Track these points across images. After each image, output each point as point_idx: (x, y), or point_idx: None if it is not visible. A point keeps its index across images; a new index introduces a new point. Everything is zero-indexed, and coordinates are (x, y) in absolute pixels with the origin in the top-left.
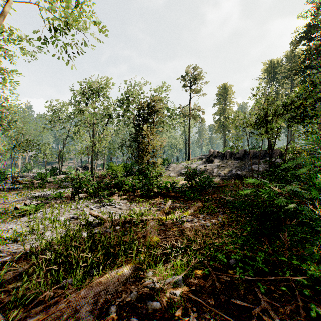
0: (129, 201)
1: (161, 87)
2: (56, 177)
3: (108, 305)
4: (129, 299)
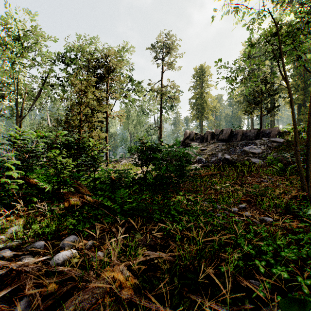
0: None
1: (122, 46)
2: None
3: None
4: None
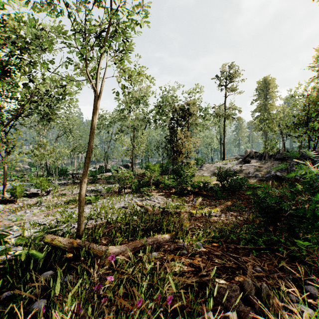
0: (165, 197)
1: (194, 89)
2: (103, 175)
3: (158, 249)
4: (169, 248)
